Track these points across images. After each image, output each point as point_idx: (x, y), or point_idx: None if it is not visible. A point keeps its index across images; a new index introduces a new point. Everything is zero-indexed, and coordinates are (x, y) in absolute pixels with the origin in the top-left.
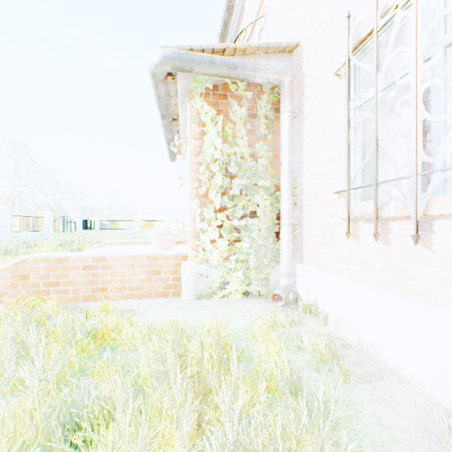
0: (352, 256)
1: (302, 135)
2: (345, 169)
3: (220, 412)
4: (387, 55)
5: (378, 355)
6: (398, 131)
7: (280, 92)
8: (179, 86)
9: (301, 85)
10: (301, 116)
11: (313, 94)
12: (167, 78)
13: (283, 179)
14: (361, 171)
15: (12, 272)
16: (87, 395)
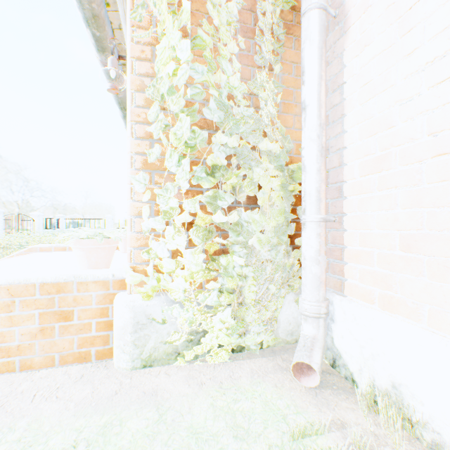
0: None
1: (341, 58)
2: None
3: None
4: None
5: None
6: None
7: None
8: None
9: None
10: (337, 26)
11: None
12: None
13: (308, 135)
14: None
15: None
16: None
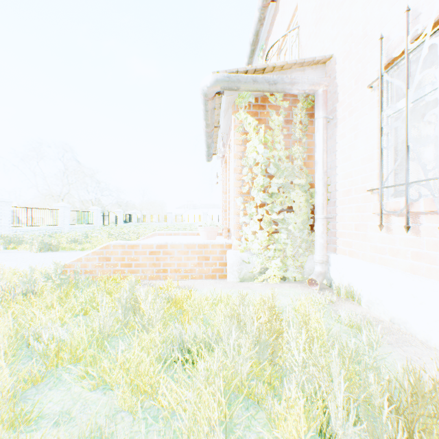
0: (384, 245)
1: (335, 138)
2: (378, 170)
3: (282, 352)
4: (417, 75)
5: (409, 329)
6: (429, 135)
7: (315, 101)
8: (225, 101)
9: (334, 93)
10: (334, 121)
11: (346, 102)
12: (215, 95)
13: (317, 177)
14: (393, 170)
15: (99, 255)
16: (188, 334)
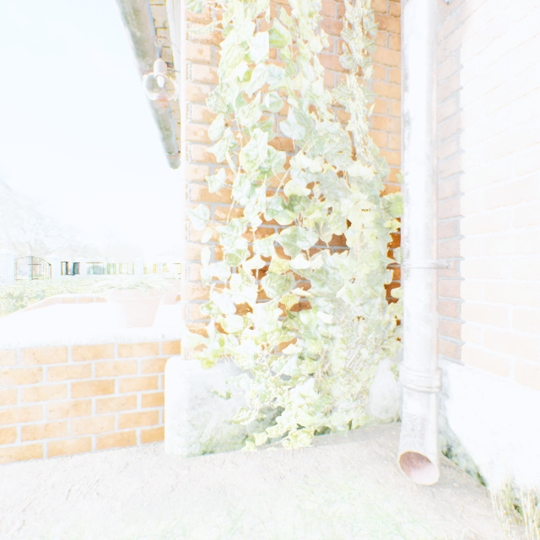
0: None
1: (455, 57)
2: None
3: None
4: None
5: None
6: None
7: None
8: None
9: None
10: (449, 16)
11: None
12: None
13: (415, 156)
14: None
15: None
16: None
